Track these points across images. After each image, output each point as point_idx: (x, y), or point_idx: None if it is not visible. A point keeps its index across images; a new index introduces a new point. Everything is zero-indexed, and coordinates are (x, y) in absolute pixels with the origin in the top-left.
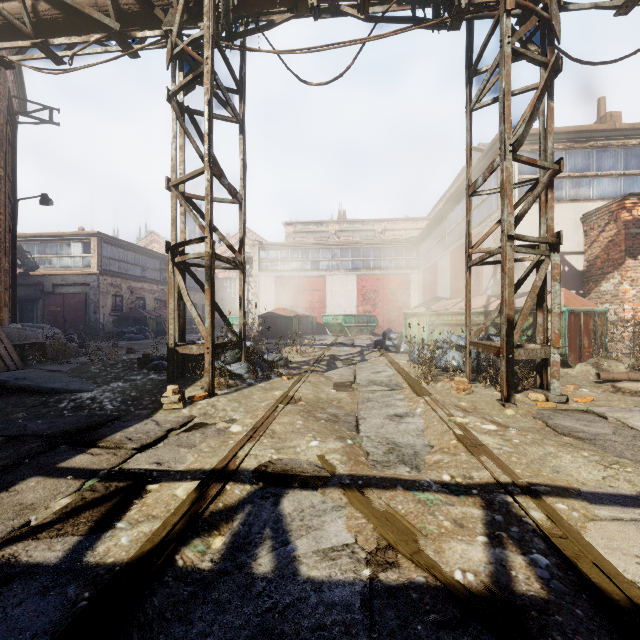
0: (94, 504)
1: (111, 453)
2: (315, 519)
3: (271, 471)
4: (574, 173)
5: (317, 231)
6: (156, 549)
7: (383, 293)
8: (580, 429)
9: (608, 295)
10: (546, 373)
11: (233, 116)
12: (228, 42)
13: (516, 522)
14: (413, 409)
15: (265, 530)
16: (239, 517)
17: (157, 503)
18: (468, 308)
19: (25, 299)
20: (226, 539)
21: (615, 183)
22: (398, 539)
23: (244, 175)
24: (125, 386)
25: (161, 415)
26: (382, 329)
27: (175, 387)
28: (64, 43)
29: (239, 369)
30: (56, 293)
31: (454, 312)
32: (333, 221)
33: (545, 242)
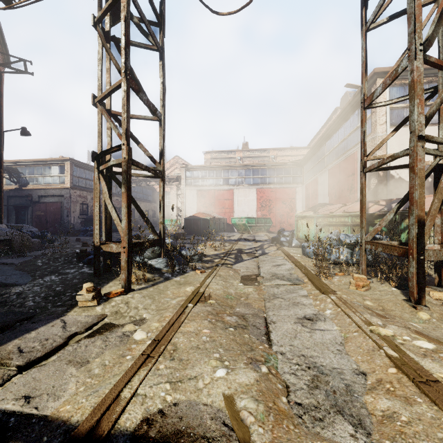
0: None
1: None
2: None
3: (157, 437)
4: None
5: (227, 157)
6: None
7: (276, 201)
8: None
9: None
10: None
11: (154, 45)
12: None
13: None
14: (321, 310)
15: None
16: None
17: None
18: (364, 210)
19: (19, 206)
20: None
21: None
22: None
23: (163, 96)
24: (55, 280)
25: (74, 313)
26: (275, 228)
27: (89, 285)
28: None
29: (159, 264)
30: (41, 202)
31: (338, 215)
32: (239, 150)
33: None
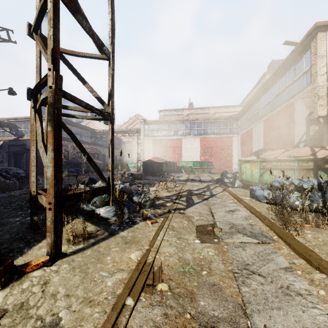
0: None
1: None
2: None
3: None
4: None
5: (176, 114)
6: None
7: (216, 148)
8: None
9: None
10: None
11: None
12: None
13: None
14: None
15: None
16: None
17: None
18: None
19: (17, 153)
20: None
21: None
22: None
23: (112, 32)
24: None
25: None
26: (215, 170)
27: None
28: None
29: (106, 213)
30: None
31: (283, 159)
32: (185, 108)
33: None
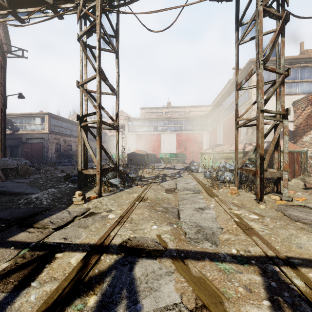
0: (21, 268)
1: (40, 231)
2: (155, 282)
3: (129, 246)
4: (288, 80)
5: (156, 112)
6: (48, 310)
7: (189, 142)
8: (304, 217)
9: (307, 143)
10: (280, 184)
11: (112, 49)
12: (109, 10)
13: (286, 288)
14: (208, 204)
15: (123, 291)
16: (107, 280)
17: (58, 268)
18: (236, 150)
19: (13, 145)
20: (97, 298)
21: (310, 85)
22: (210, 302)
23: (118, 80)
24: (55, 191)
25: (72, 207)
26: (189, 160)
27: (80, 192)
28: (24, 11)
29: (115, 182)
30: (28, 142)
31: (227, 152)
32: (164, 107)
33: (280, 114)
